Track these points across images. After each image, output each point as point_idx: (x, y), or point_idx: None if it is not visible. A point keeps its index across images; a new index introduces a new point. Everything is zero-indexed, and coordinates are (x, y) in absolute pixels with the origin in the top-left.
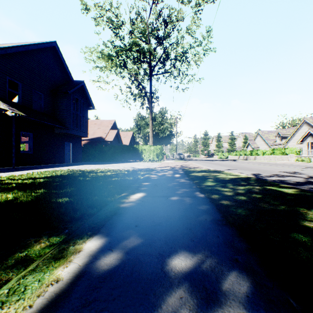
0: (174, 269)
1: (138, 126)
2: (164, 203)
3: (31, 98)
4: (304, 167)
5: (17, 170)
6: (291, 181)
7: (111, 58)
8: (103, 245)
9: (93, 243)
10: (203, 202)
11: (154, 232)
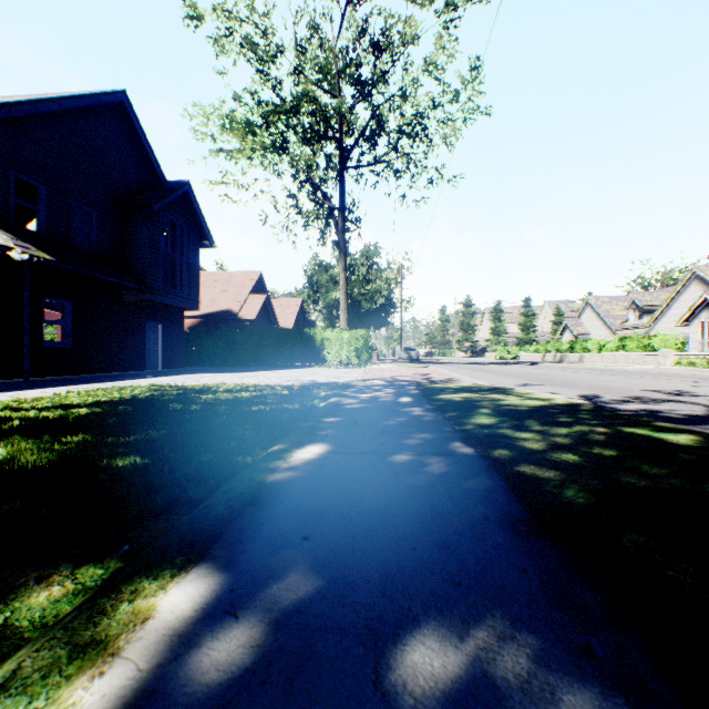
0: (413, 685)
1: (314, 287)
2: (375, 471)
3: (68, 221)
4: (698, 378)
5: (33, 386)
6: (675, 414)
7: (253, 131)
8: (213, 599)
9: (186, 591)
10: (474, 468)
11: (353, 555)
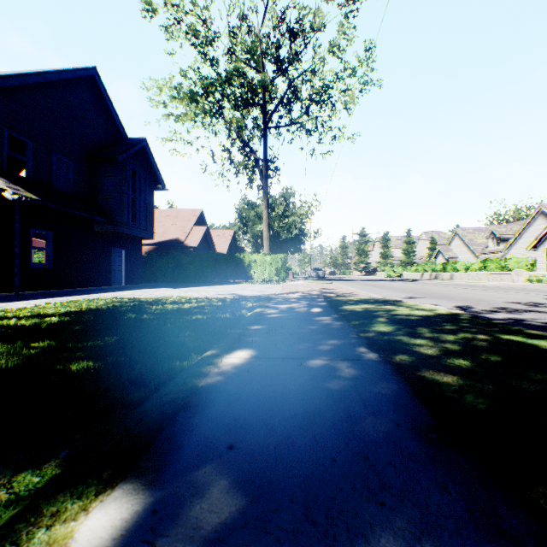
0: None
1: (243, 221)
2: (294, 375)
3: (50, 169)
4: None
5: (21, 299)
6: (537, 322)
7: (195, 99)
8: (133, 524)
9: (107, 513)
10: (380, 373)
11: (276, 468)
